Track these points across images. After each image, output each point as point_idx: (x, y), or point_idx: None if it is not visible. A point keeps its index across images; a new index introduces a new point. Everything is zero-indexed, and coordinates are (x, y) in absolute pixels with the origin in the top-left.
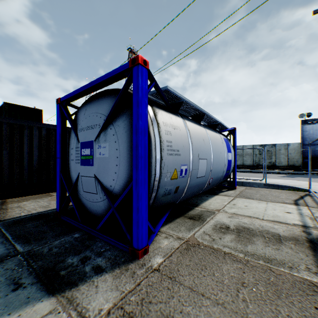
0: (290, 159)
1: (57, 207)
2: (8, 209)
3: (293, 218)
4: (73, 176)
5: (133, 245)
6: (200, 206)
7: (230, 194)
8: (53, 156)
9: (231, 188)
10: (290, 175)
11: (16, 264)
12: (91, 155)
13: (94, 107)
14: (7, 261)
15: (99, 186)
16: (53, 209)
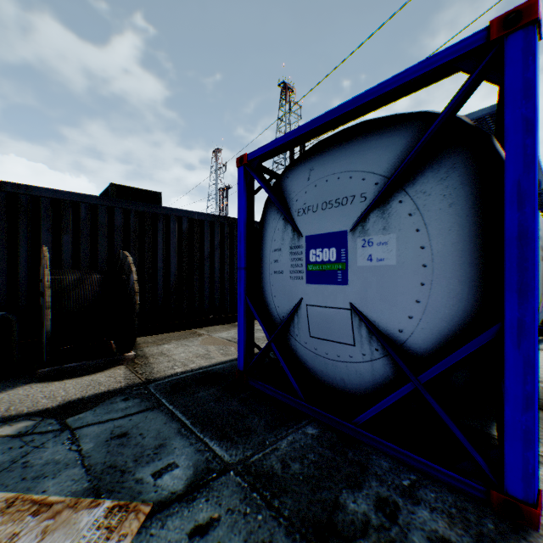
0: None
1: (239, 362)
2: (148, 358)
3: None
4: (278, 305)
5: (508, 487)
6: None
7: None
8: (198, 267)
9: None
10: None
11: (239, 496)
12: (339, 261)
13: (338, 161)
14: (217, 486)
15: (364, 329)
16: (222, 363)
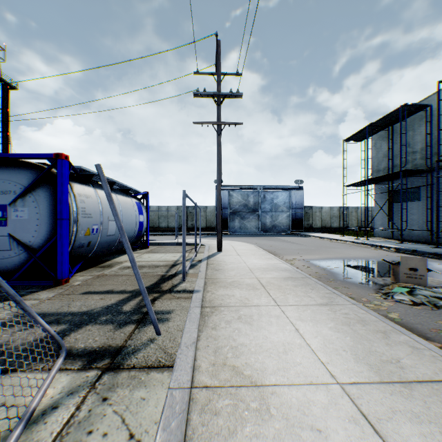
0: (208, 221)
1: None
2: None
3: (175, 258)
4: None
5: (58, 278)
6: (111, 261)
7: (141, 252)
8: None
9: (144, 247)
10: (205, 236)
11: None
12: (4, 217)
13: (5, 174)
14: None
15: (16, 243)
16: None
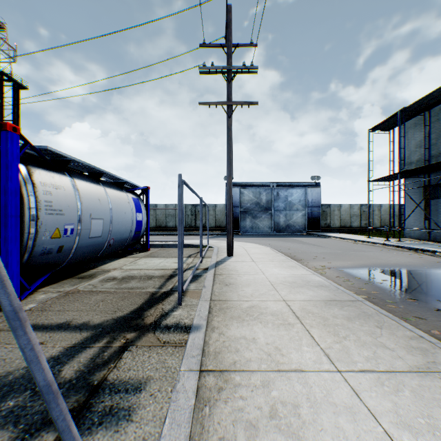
0: (218, 220)
1: None
2: None
3: (176, 265)
4: None
5: None
6: (97, 269)
7: (139, 256)
8: None
9: (144, 250)
10: (215, 236)
11: None
12: None
13: None
14: None
15: None
16: None
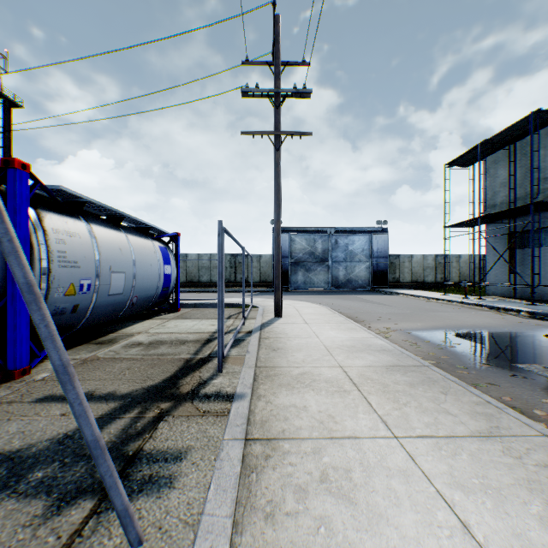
0: (263, 274)
1: None
2: None
3: (213, 328)
4: None
5: (9, 367)
6: (118, 332)
7: (167, 317)
8: None
9: (173, 311)
10: (259, 293)
11: None
12: None
13: None
14: None
15: None
16: None
